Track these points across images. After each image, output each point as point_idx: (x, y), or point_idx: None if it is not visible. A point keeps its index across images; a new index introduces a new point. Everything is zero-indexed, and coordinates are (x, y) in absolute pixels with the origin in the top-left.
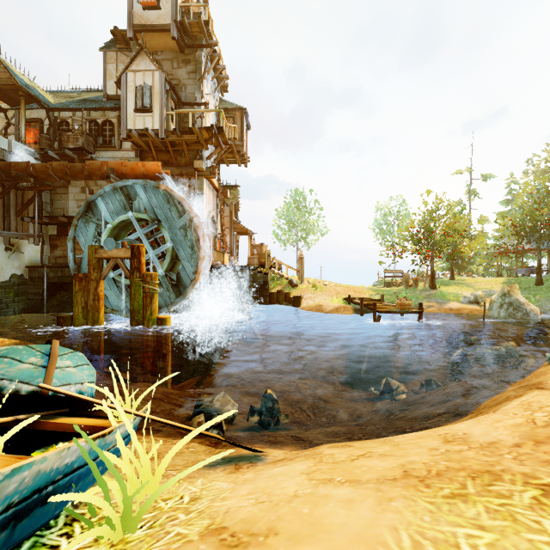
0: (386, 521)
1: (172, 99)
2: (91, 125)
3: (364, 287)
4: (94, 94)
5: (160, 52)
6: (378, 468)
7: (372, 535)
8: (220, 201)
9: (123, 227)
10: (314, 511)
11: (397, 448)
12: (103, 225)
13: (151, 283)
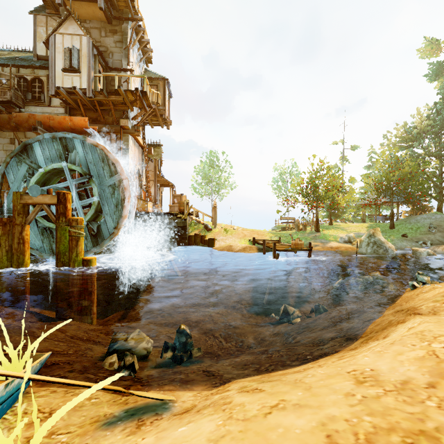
0: None
1: (99, 63)
2: (20, 80)
3: (265, 231)
4: (25, 54)
5: (88, 21)
6: (296, 431)
7: None
8: (145, 157)
9: (51, 176)
10: None
11: (310, 393)
12: (30, 173)
13: (77, 227)
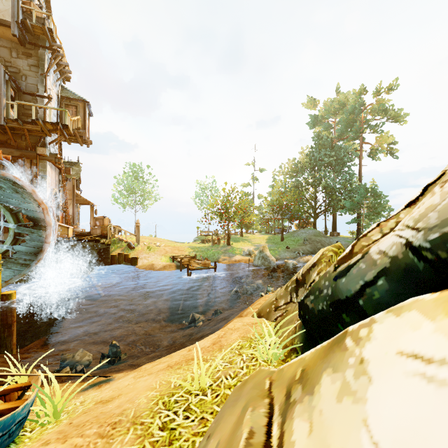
0: (155, 380)
1: (11, 87)
2: None
3: (186, 245)
4: None
5: None
6: (160, 367)
7: (150, 384)
8: (63, 178)
9: None
10: (134, 386)
11: (171, 358)
12: None
13: None
